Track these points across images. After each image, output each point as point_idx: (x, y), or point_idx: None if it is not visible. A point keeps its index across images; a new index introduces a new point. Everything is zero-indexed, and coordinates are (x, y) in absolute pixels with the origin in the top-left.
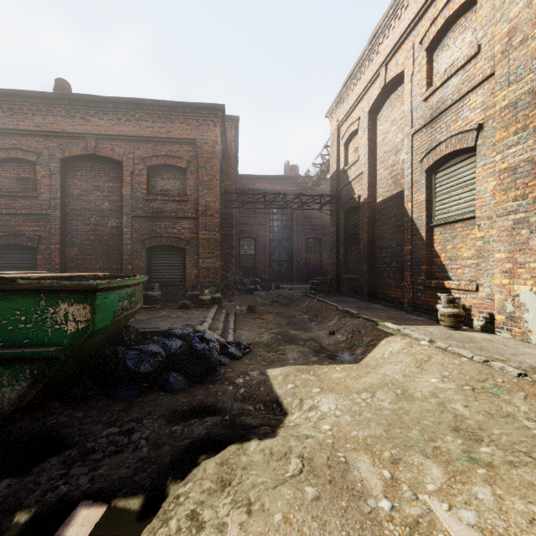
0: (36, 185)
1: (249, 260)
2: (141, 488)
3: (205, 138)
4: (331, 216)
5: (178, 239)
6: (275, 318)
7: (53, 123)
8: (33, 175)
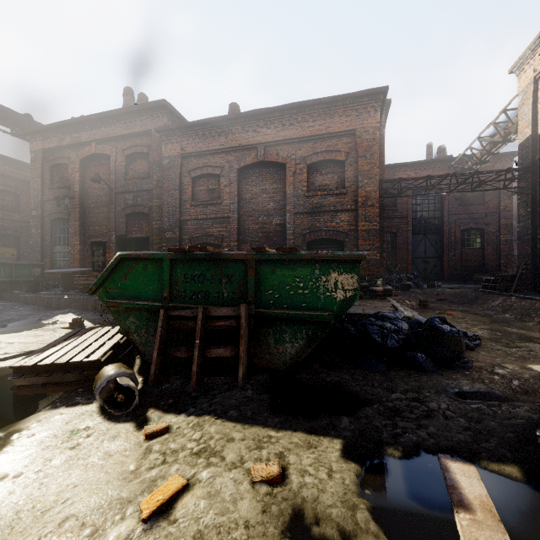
0: (220, 194)
1: (388, 257)
2: (504, 457)
3: (365, 126)
4: (519, 195)
5: (337, 232)
6: (466, 315)
7: (232, 140)
8: (218, 186)
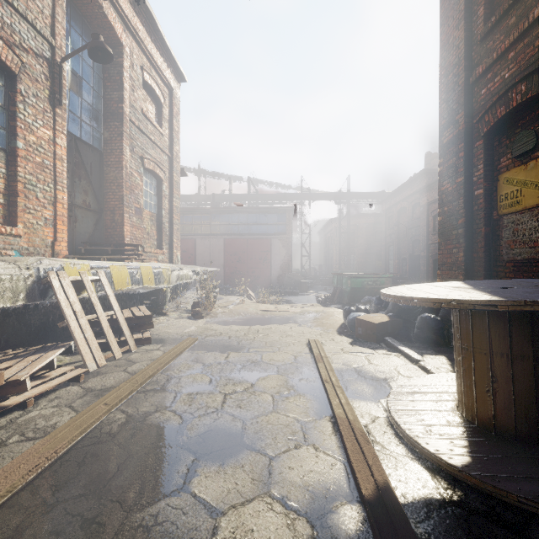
0: None
1: None
2: None
3: None
4: None
5: None
6: None
7: None
8: None
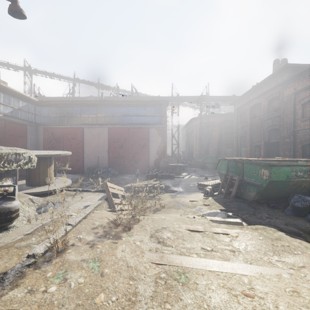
0: None
1: None
2: (249, 224)
3: None
4: None
5: None
6: None
7: None
8: None
